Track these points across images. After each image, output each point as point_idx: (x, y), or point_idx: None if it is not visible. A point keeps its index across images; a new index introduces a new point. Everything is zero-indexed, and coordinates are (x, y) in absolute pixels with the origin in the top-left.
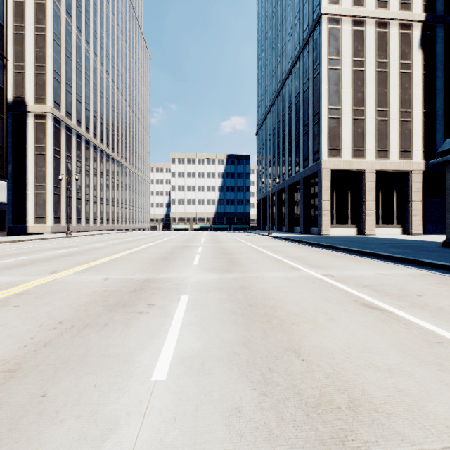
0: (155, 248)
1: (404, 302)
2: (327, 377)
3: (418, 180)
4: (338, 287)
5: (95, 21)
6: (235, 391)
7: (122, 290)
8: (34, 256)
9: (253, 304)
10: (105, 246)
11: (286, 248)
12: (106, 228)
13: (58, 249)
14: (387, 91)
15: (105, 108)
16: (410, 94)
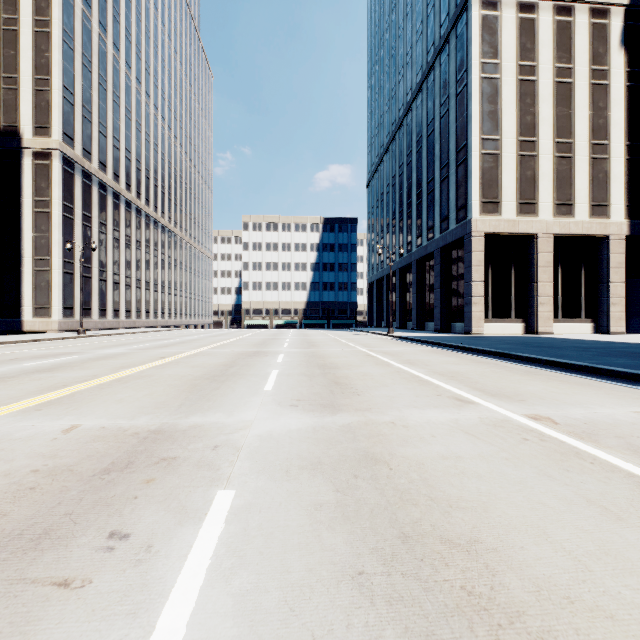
0: (206, 356)
1: None
2: None
3: (619, 250)
4: (594, 456)
5: (129, 17)
6: None
7: (78, 469)
8: None
9: (412, 531)
10: (126, 352)
11: (425, 356)
12: (145, 324)
13: (42, 358)
14: (571, 112)
15: (143, 147)
16: (606, 117)
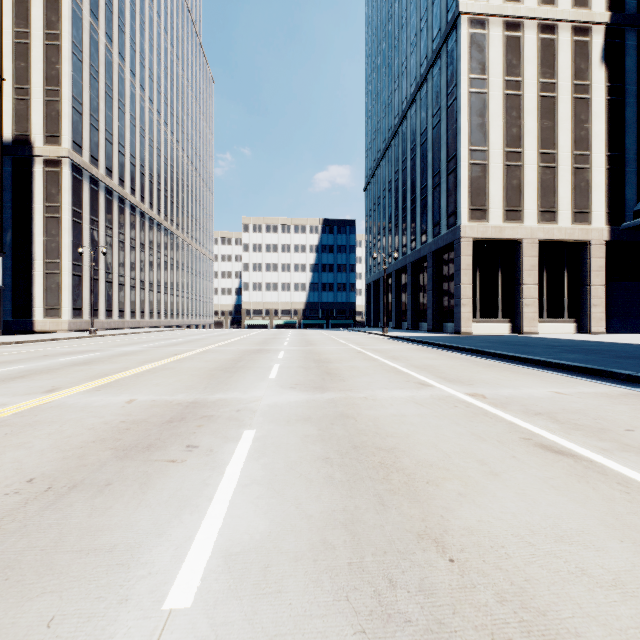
0: (215, 353)
1: (608, 442)
2: (501, 602)
3: (600, 254)
4: (495, 415)
5: (134, 26)
6: (325, 639)
7: (151, 421)
8: (31, 365)
9: (360, 445)
10: (142, 350)
11: (409, 353)
12: (149, 324)
13: (70, 354)
14: (554, 124)
15: (147, 152)
16: (588, 130)
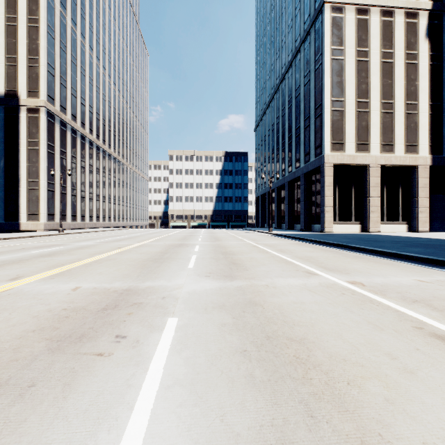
0: (148, 247)
1: None
2: None
3: (425, 175)
4: (380, 302)
5: (91, 15)
6: None
7: (88, 308)
8: (7, 256)
9: (272, 335)
10: (94, 244)
11: (291, 247)
12: (102, 225)
13: (40, 248)
14: (392, 82)
15: (101, 104)
16: (416, 86)
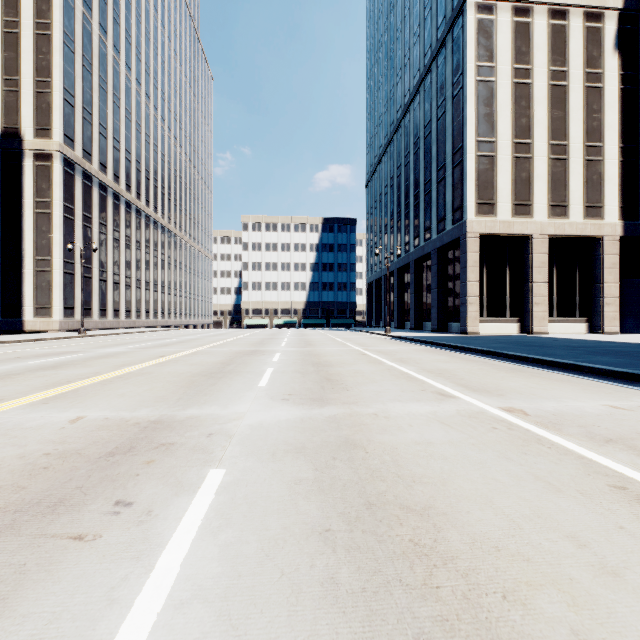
0: (205, 355)
1: None
2: None
3: (613, 250)
4: (553, 442)
5: (129, 19)
6: None
7: (85, 453)
8: None
9: (376, 500)
10: (126, 351)
11: (417, 355)
12: (145, 323)
13: (44, 356)
14: (565, 114)
15: (143, 148)
16: (600, 120)
